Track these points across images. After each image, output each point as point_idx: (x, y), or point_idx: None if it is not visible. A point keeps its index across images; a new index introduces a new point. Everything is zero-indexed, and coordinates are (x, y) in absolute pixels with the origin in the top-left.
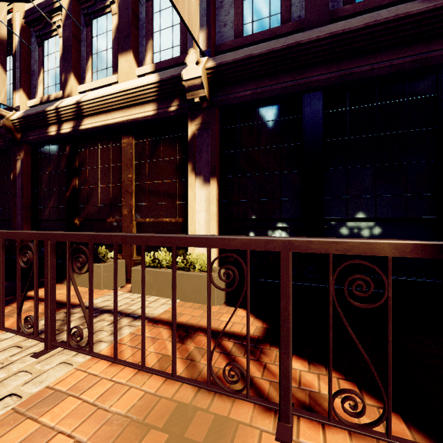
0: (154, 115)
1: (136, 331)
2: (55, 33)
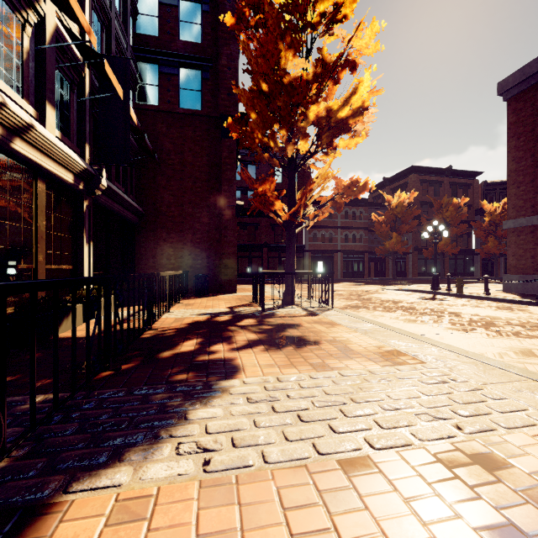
0: (71, 184)
1: None
2: None
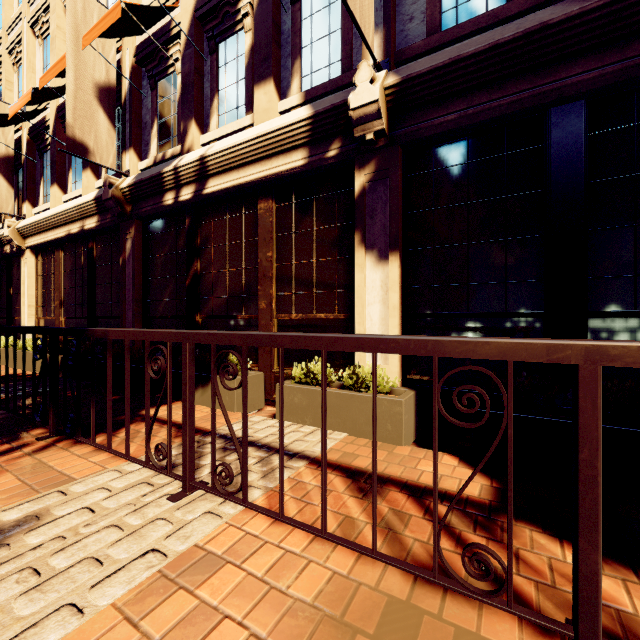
0: (305, 166)
1: (296, 476)
2: (172, 70)
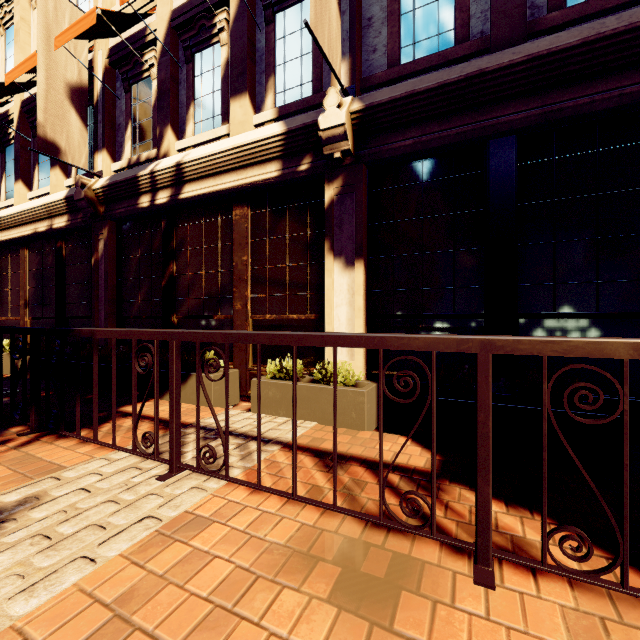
0: (278, 178)
1: (271, 458)
2: (147, 74)
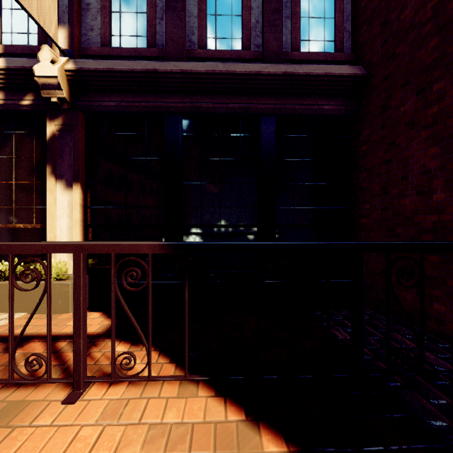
0: (1, 106)
1: None
2: None
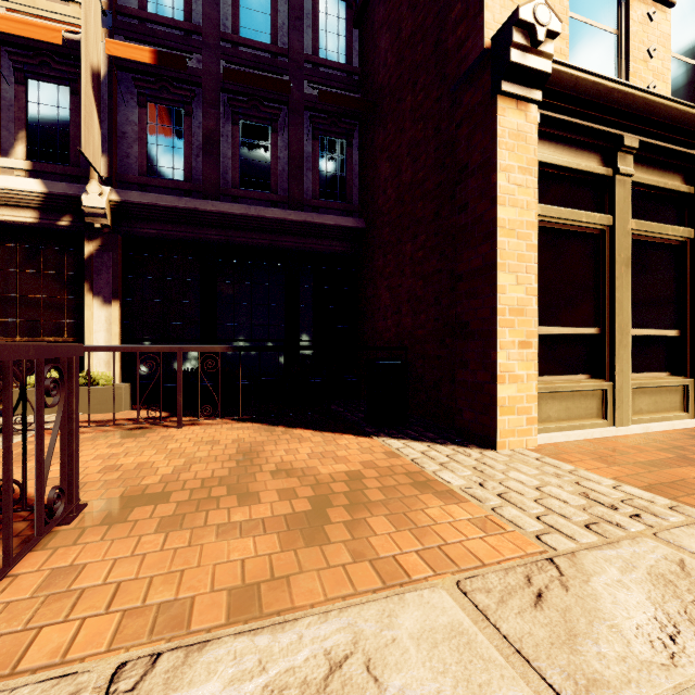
0: (35, 224)
1: None
2: None
